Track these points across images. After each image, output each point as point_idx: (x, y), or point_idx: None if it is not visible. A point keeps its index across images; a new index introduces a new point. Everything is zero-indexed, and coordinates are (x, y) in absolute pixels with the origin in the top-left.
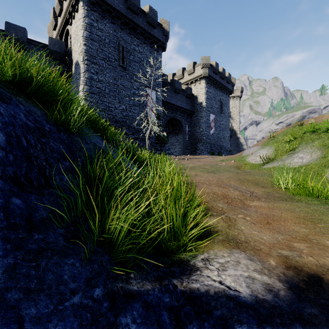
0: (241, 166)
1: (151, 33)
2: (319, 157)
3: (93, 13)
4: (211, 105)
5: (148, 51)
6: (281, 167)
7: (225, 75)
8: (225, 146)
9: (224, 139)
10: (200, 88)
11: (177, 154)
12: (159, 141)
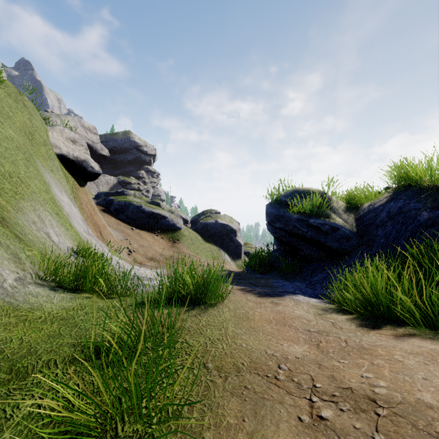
0: None
1: None
2: None
3: None
4: None
5: None
6: None
7: None
8: None
9: None
10: None
11: None
12: None
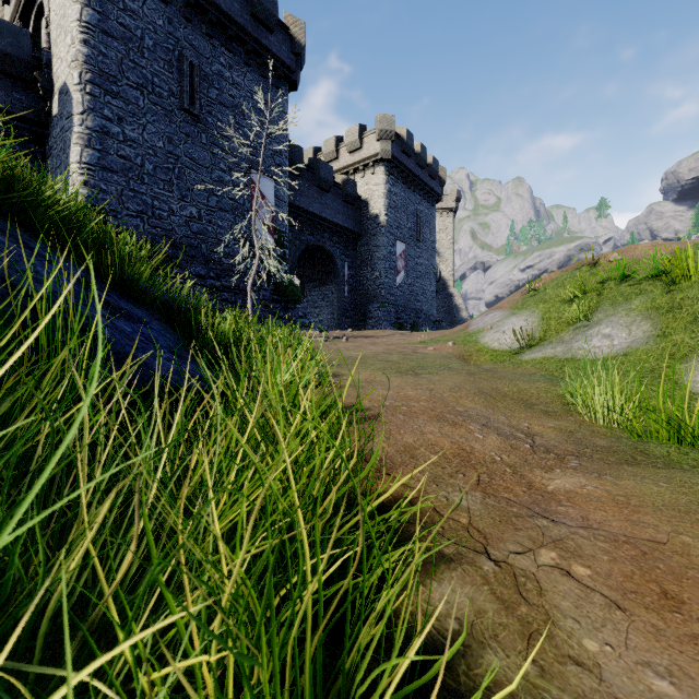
0: (470, 356)
1: (262, 43)
2: (650, 334)
3: None
4: (398, 221)
5: (256, 84)
6: (566, 359)
7: (427, 161)
8: (427, 311)
9: (424, 296)
10: (375, 183)
11: (323, 327)
12: (282, 296)
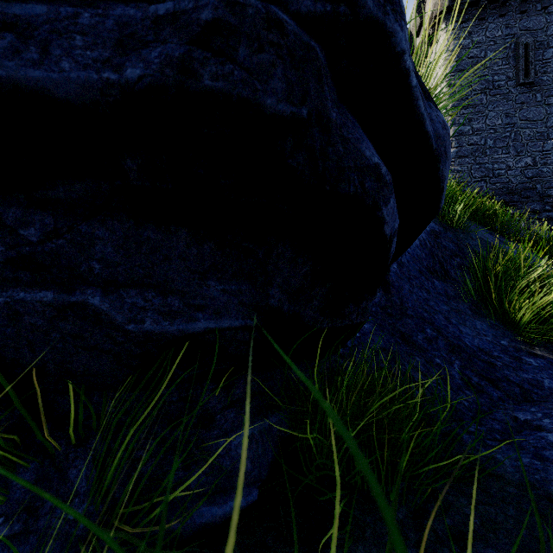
0: None
1: None
2: None
3: (462, 27)
4: None
5: None
6: None
7: None
8: None
9: None
10: None
11: None
12: None
